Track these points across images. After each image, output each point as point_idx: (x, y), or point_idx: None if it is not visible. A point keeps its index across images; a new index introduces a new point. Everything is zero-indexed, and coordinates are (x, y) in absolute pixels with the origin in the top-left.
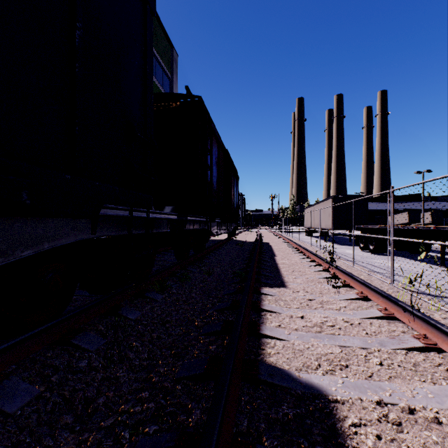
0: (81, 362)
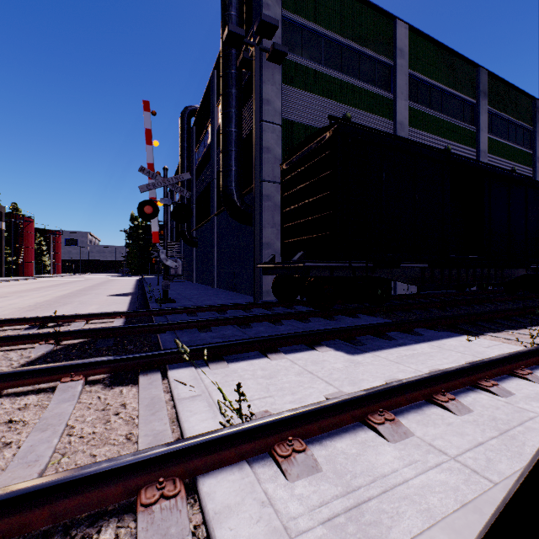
0: (529, 303)
